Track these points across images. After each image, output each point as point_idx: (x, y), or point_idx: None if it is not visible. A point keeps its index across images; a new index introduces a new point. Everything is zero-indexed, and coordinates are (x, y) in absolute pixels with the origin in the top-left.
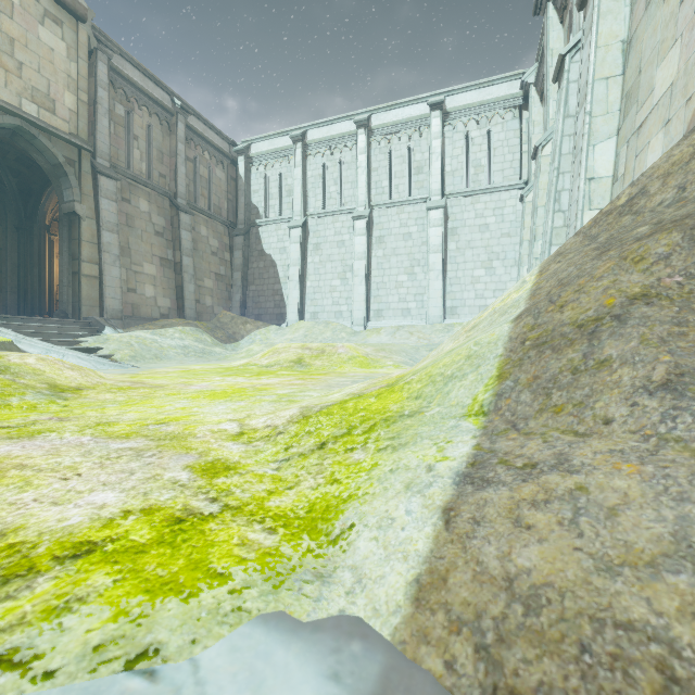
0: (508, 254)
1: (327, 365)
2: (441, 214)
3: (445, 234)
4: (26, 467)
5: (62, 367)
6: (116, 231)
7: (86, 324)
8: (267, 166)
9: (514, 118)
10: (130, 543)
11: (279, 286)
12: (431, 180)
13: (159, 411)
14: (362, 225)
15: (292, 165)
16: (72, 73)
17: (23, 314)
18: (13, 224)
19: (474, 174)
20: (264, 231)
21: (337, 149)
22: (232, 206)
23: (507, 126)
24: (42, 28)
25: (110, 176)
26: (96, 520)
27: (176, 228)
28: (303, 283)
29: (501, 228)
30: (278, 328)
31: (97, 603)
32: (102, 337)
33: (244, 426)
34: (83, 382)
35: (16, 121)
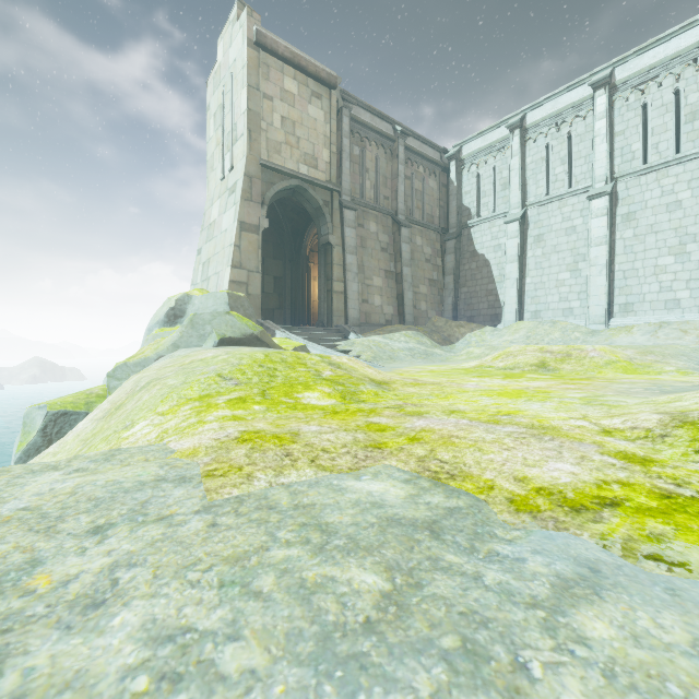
0: None
1: (579, 369)
2: None
3: None
4: (459, 437)
5: (363, 365)
6: (355, 253)
7: (337, 331)
8: (479, 164)
9: None
10: (644, 505)
11: (493, 285)
12: None
13: (479, 404)
14: (601, 204)
15: (508, 156)
16: (327, 133)
17: (294, 325)
18: (288, 258)
19: None
20: (476, 231)
21: (564, 123)
22: (443, 212)
23: None
24: (310, 106)
25: (351, 208)
26: (584, 483)
27: (397, 242)
28: (521, 281)
29: None
30: (493, 329)
31: (680, 541)
32: (349, 341)
33: (597, 425)
34: (382, 378)
35: (296, 181)
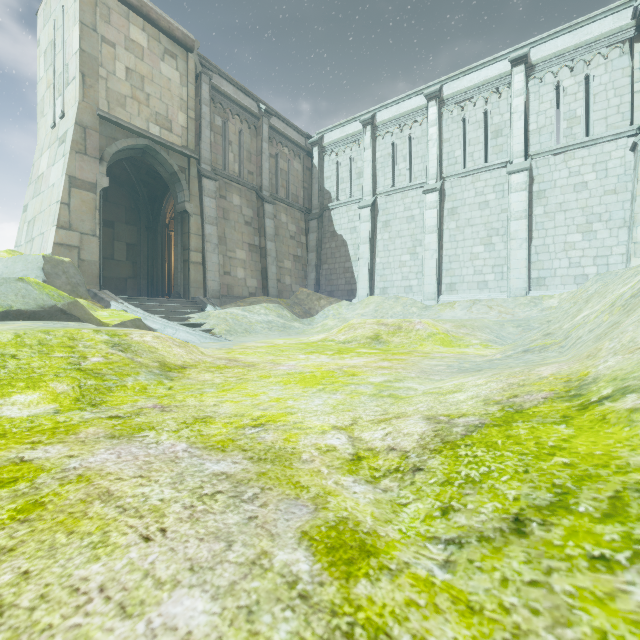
0: (614, 214)
1: (406, 342)
2: (525, 177)
3: (530, 198)
4: (111, 499)
5: (172, 345)
6: (215, 224)
7: (193, 302)
8: (338, 153)
9: (622, 55)
10: None
11: (350, 263)
12: (512, 142)
13: (253, 402)
14: (433, 198)
15: (362, 148)
16: (183, 96)
17: (151, 295)
18: (144, 225)
19: (566, 128)
20: (335, 214)
21: (406, 126)
22: (308, 194)
23: (612, 66)
24: (163, 64)
25: (211, 178)
26: None
27: (261, 217)
28: (372, 260)
29: (603, 185)
30: (349, 303)
31: None
32: (205, 313)
33: (356, 441)
34: (187, 360)
35: (145, 141)
